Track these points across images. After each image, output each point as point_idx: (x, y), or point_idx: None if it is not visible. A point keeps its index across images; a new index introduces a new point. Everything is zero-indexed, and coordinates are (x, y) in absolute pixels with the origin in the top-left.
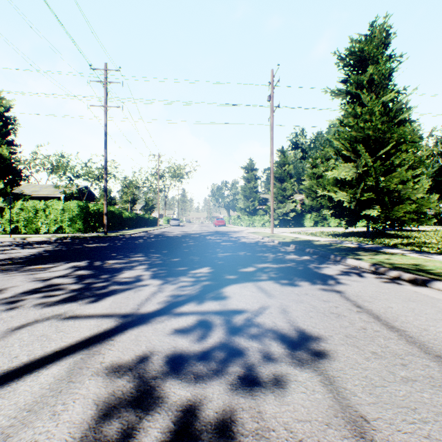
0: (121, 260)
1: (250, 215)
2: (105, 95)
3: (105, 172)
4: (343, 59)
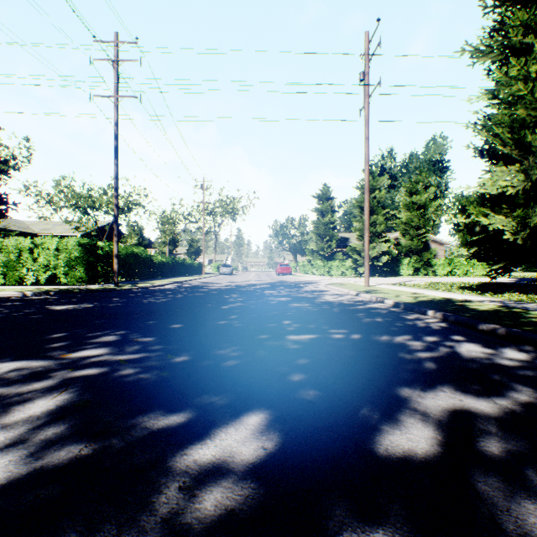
0: (35, 362)
1: (325, 259)
2: (115, 80)
3: (115, 194)
4: None
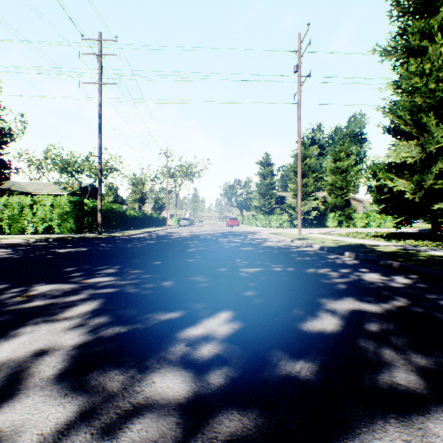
0: (65, 285)
1: (266, 214)
2: (99, 70)
3: (99, 161)
4: (400, 4)
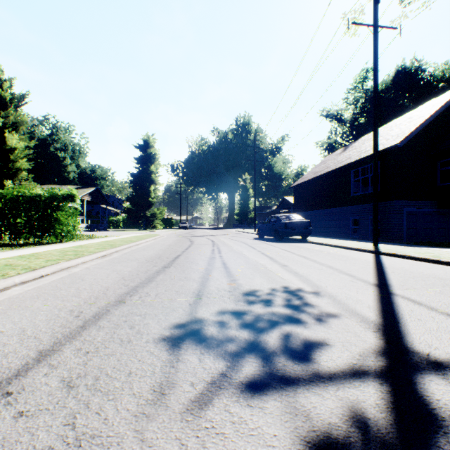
0: None
1: None
2: None
3: None
4: None
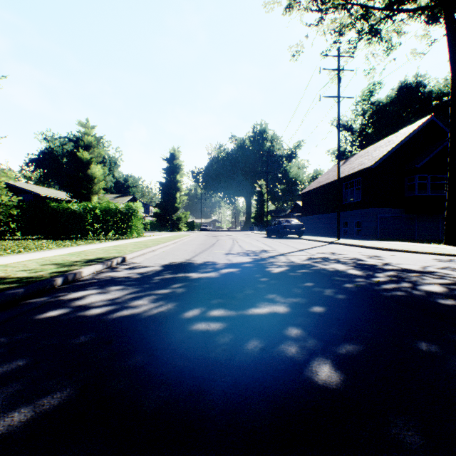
0: (432, 281)
1: None
2: None
3: None
4: None
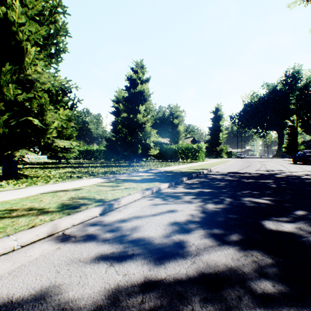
0: None
1: None
2: None
3: None
4: None
